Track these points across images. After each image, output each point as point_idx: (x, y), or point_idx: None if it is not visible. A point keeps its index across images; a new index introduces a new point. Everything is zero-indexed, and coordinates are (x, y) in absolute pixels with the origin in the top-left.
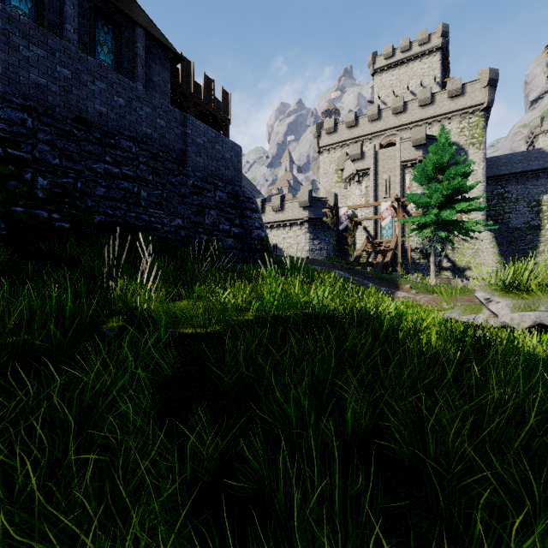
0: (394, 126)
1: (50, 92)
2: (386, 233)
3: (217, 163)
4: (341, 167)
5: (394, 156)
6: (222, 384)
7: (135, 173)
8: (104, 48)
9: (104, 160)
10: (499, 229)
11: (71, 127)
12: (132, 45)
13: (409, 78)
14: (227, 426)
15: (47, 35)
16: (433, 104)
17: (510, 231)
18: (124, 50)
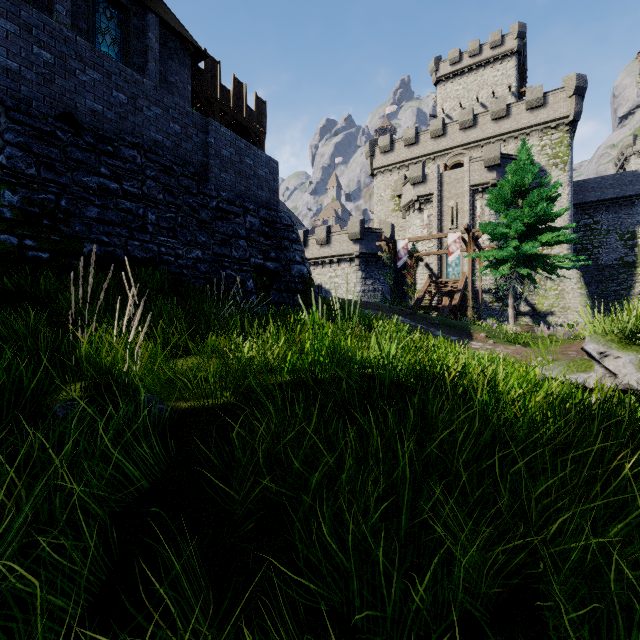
0: (462, 143)
1: (23, 81)
2: (453, 271)
3: (248, 182)
4: (398, 192)
5: (462, 179)
6: (232, 501)
7: (141, 190)
8: (106, 37)
9: (99, 172)
10: (586, 267)
11: (53, 127)
12: (142, 36)
13: (479, 87)
14: (235, 591)
15: (20, 5)
16: (509, 117)
17: (600, 269)
18: (132, 40)
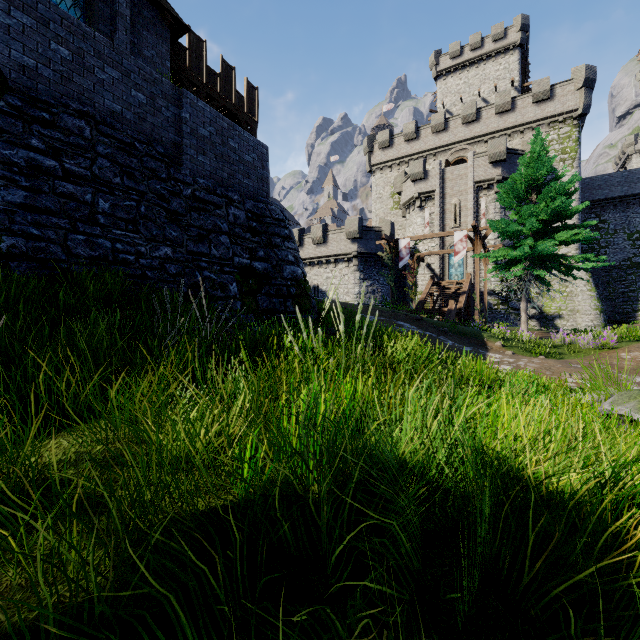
0: (464, 138)
1: None
2: (455, 272)
3: (232, 168)
4: (398, 189)
5: (465, 175)
6: None
7: (90, 171)
8: None
9: (28, 144)
10: (593, 268)
11: None
12: None
13: (481, 82)
14: None
15: None
16: (514, 110)
17: (607, 270)
18: (97, 3)
